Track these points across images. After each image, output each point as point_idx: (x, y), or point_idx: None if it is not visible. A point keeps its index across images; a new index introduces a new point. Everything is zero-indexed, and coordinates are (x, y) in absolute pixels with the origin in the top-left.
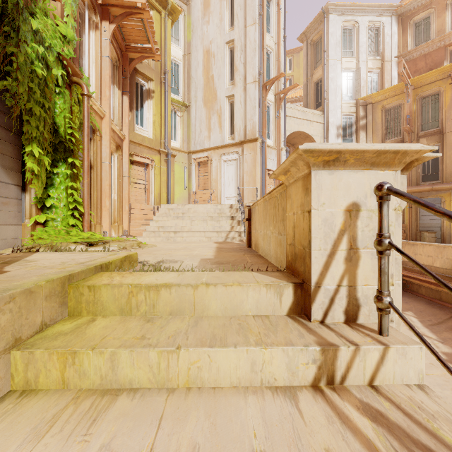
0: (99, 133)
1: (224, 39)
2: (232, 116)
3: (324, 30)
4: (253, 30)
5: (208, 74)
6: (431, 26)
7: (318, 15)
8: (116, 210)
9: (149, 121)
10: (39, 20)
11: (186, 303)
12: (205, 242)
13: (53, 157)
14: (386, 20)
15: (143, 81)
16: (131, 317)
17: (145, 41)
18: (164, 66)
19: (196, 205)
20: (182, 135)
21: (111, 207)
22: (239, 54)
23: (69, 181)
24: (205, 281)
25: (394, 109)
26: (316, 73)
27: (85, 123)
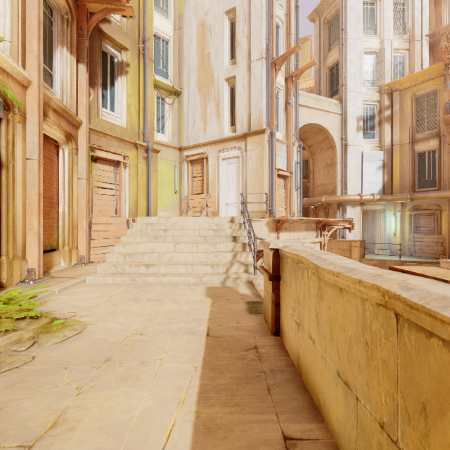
0: (18, 109)
1: (222, 8)
2: (232, 103)
3: (342, 4)
4: None
5: (203, 52)
6: None
7: None
8: (67, 227)
9: (122, 104)
10: None
11: None
12: (190, 291)
13: None
14: None
15: (113, 50)
16: None
17: None
18: (143, 32)
19: (185, 217)
20: (172, 127)
21: (59, 223)
22: (241, 25)
23: None
24: None
25: (427, 96)
26: (330, 56)
27: None
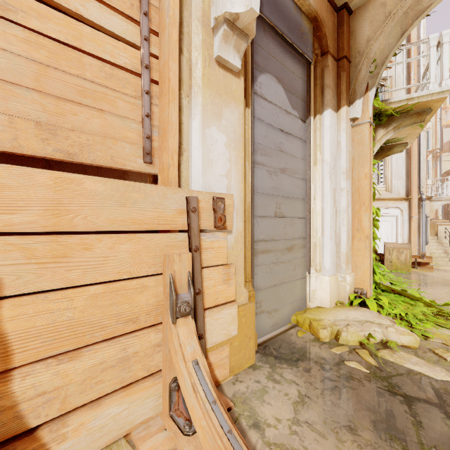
0: None
1: None
2: None
3: None
4: None
5: None
6: None
7: None
8: None
9: None
10: None
11: None
12: None
13: None
14: None
15: None
16: None
17: None
18: None
19: None
20: None
21: None
22: None
23: None
24: None
25: None
26: None
27: None
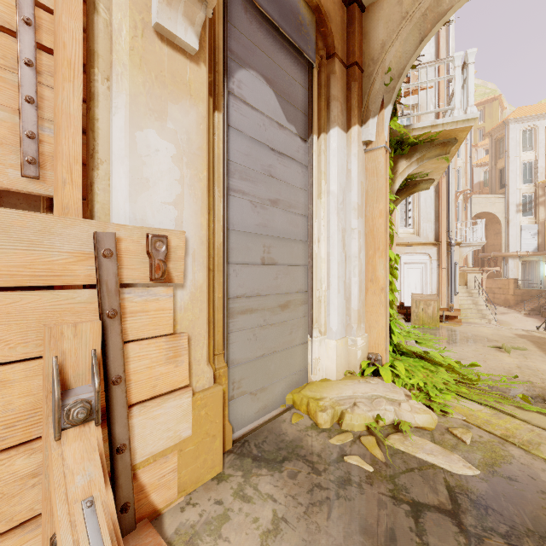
0: None
1: None
2: None
3: (505, 136)
4: None
5: None
6: None
7: (500, 124)
8: None
9: None
10: None
11: None
12: None
13: None
14: None
15: None
16: None
17: None
18: None
19: None
20: None
21: None
22: None
23: None
24: None
25: None
26: (499, 163)
27: None
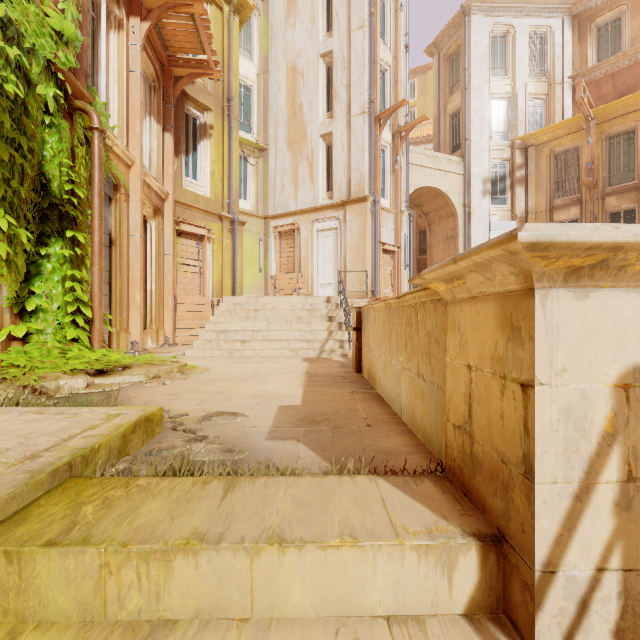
0: (124, 189)
1: (317, 51)
2: (329, 164)
3: (464, 38)
4: (361, 36)
5: (294, 102)
6: (622, 32)
7: (455, 16)
8: (154, 306)
9: (205, 171)
10: (13, 5)
11: (232, 589)
12: (288, 359)
13: (39, 229)
14: (555, 23)
15: (195, 111)
16: (104, 627)
17: (198, 49)
18: (228, 89)
19: (276, 297)
20: (256, 192)
21: (147, 302)
22: (339, 71)
23: (68, 267)
24: (279, 528)
25: (567, 153)
26: (451, 101)
27: (94, 175)
